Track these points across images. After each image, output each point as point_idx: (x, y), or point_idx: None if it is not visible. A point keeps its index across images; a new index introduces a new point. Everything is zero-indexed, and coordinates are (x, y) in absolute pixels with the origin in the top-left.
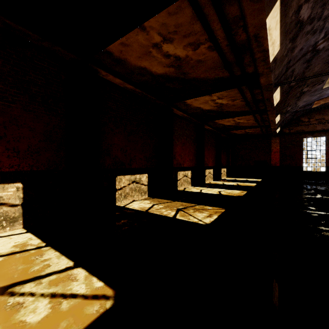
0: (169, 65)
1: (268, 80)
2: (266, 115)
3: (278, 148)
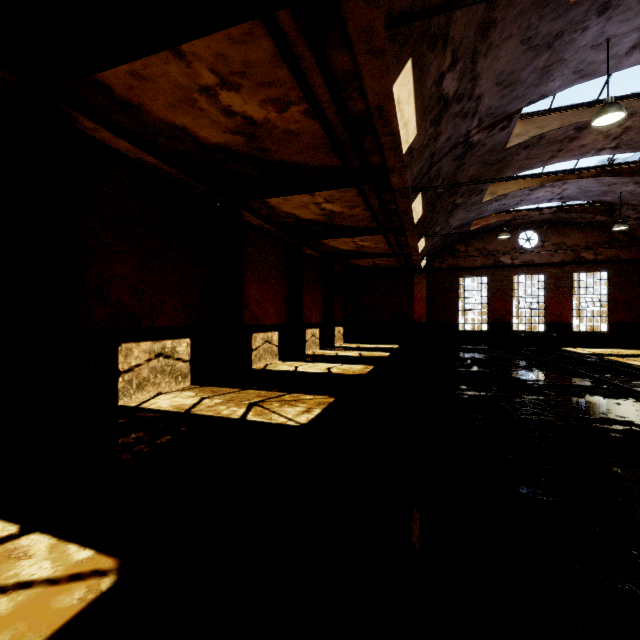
0: (233, 130)
1: (403, 181)
2: (404, 238)
3: (424, 292)
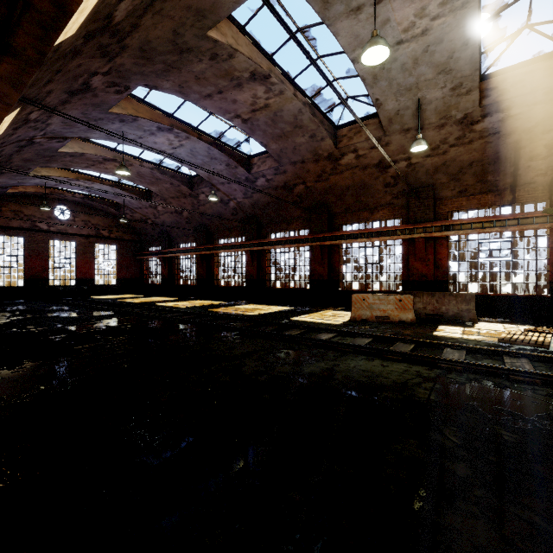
0: None
1: None
2: None
3: None
